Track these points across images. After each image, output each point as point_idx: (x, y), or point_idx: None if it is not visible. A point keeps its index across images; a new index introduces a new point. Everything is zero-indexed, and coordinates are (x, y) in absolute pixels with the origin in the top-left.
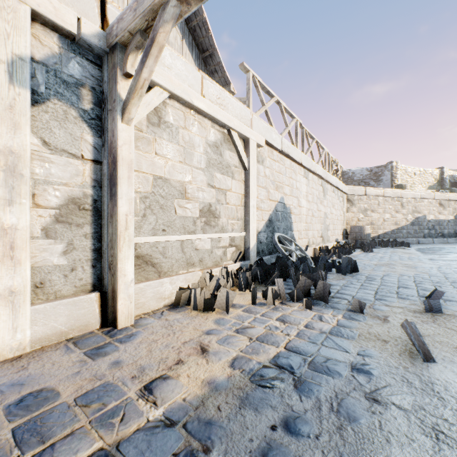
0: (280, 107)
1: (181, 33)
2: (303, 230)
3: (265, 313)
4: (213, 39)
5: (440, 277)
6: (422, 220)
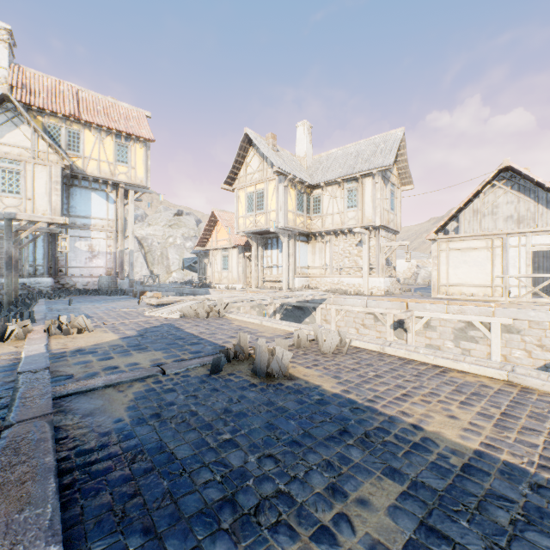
0: None
1: (534, 201)
2: None
3: None
4: None
5: None
6: None
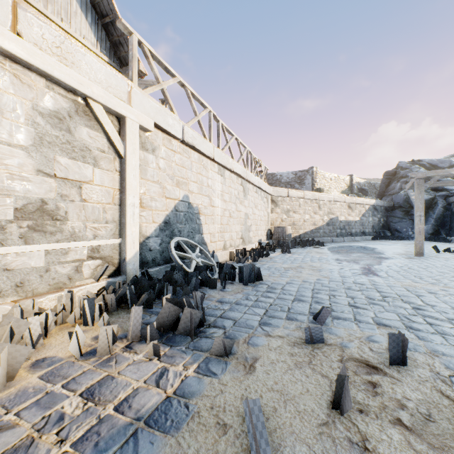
0: (186, 91)
1: None
2: (218, 232)
3: (78, 376)
4: (113, 2)
5: (339, 282)
6: (335, 221)
